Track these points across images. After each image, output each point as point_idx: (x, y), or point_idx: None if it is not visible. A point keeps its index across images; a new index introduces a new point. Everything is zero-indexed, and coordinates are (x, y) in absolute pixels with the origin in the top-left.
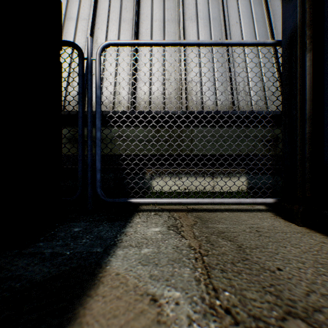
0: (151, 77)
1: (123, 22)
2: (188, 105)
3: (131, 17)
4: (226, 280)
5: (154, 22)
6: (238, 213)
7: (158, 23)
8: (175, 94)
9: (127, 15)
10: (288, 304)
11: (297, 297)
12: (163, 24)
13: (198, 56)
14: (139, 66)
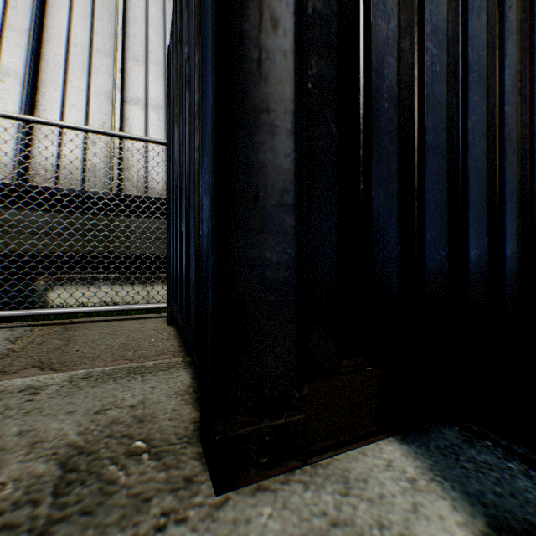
0: (63, 134)
1: (10, 29)
2: (124, 184)
3: (29, 27)
4: (11, 361)
5: (72, 47)
6: (129, 321)
7: (80, 51)
8: (104, 166)
9: (19, 20)
10: (45, 364)
11: (60, 360)
12: (90, 55)
13: (145, 117)
14: (39, 111)
